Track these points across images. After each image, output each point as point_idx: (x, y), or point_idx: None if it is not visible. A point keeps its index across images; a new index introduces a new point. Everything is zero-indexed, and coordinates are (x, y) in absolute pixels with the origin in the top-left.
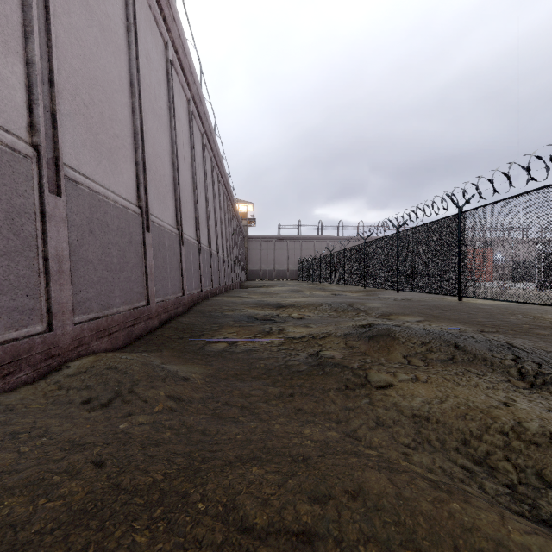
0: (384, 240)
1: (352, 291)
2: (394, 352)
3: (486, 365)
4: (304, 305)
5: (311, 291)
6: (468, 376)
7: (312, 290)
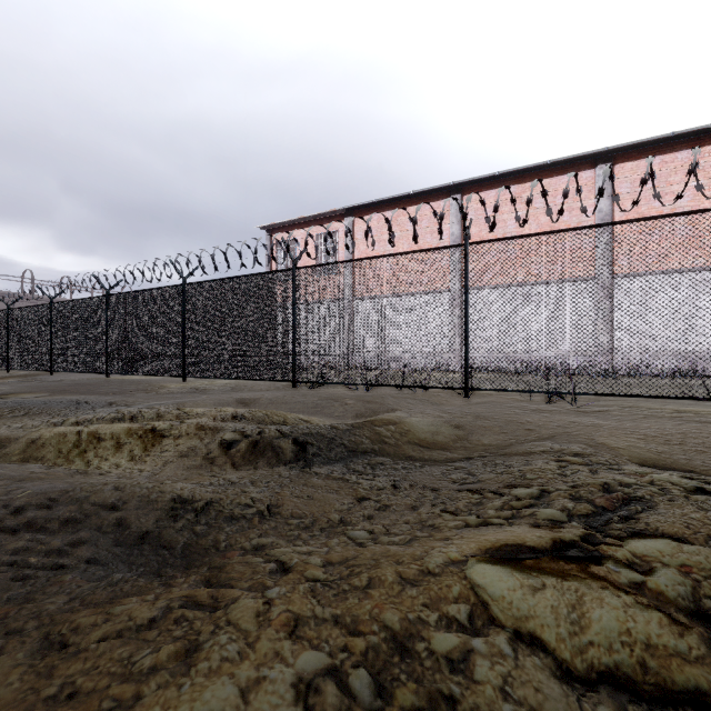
0: (35, 309)
1: None
2: None
3: (48, 414)
4: None
5: None
6: (22, 420)
7: None
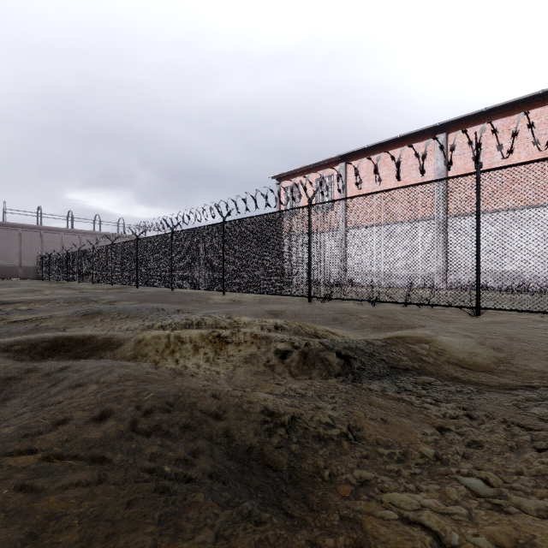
0: (128, 244)
1: (105, 288)
2: (96, 319)
3: (141, 317)
4: (36, 301)
5: (53, 291)
6: (126, 321)
7: (55, 289)
